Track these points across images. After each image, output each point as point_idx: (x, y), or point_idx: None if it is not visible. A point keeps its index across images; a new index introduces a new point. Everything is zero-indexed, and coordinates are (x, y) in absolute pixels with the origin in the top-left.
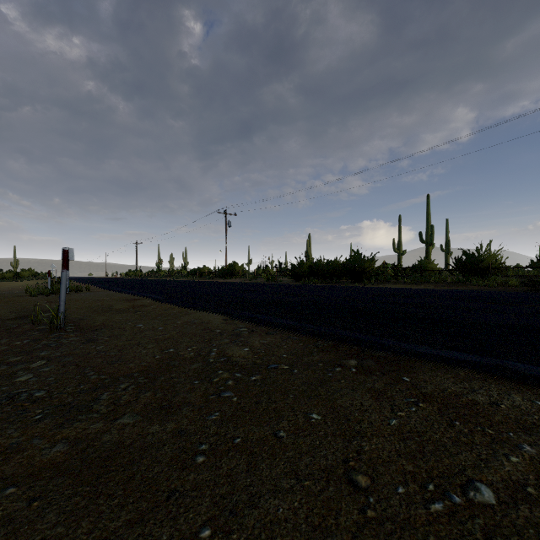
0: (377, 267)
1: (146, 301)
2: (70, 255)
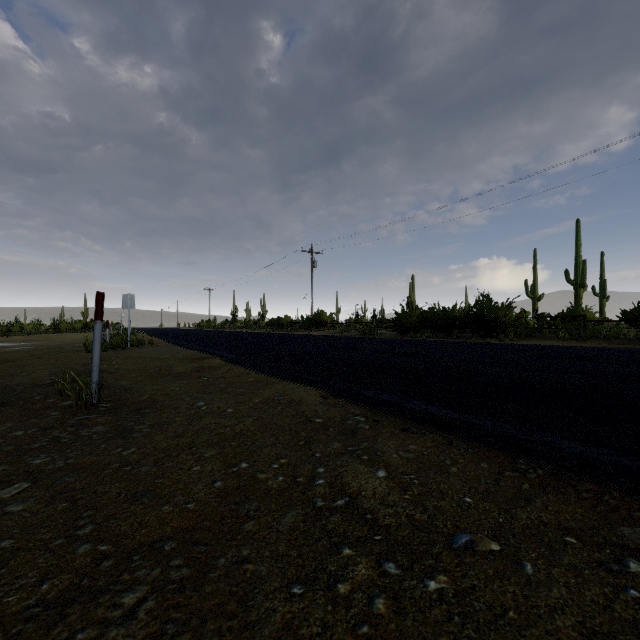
0: (517, 317)
1: (215, 361)
2: (131, 302)
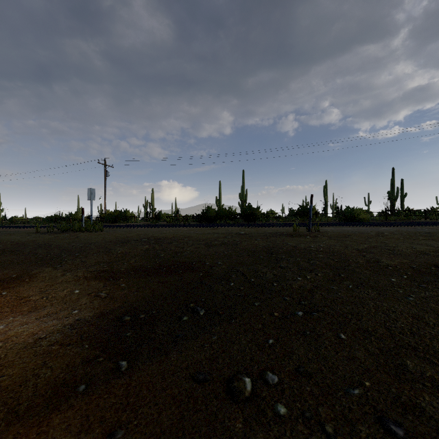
0: (263, 213)
1: (235, 228)
2: (92, 195)
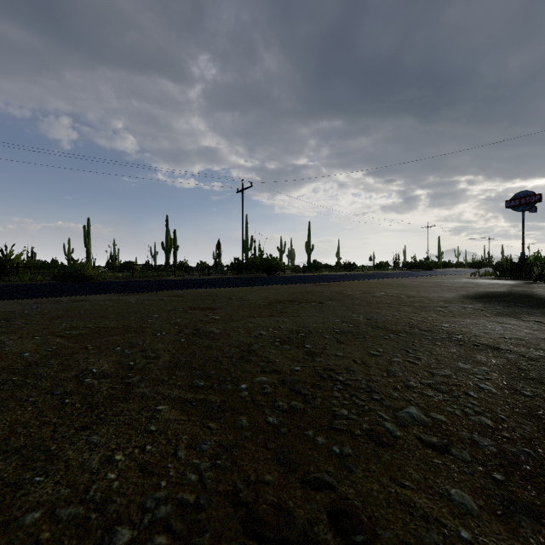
0: None
1: None
2: None
